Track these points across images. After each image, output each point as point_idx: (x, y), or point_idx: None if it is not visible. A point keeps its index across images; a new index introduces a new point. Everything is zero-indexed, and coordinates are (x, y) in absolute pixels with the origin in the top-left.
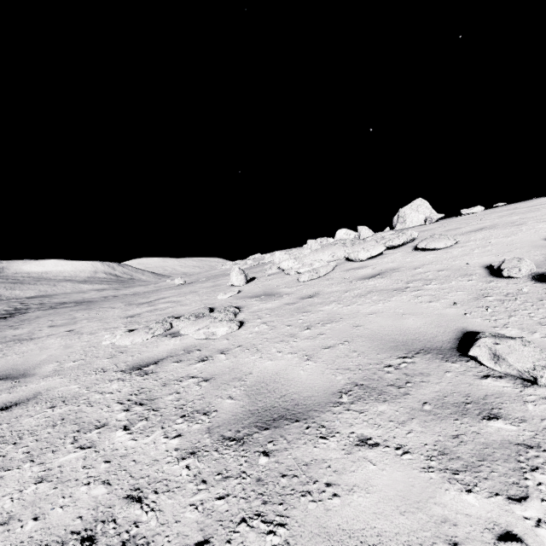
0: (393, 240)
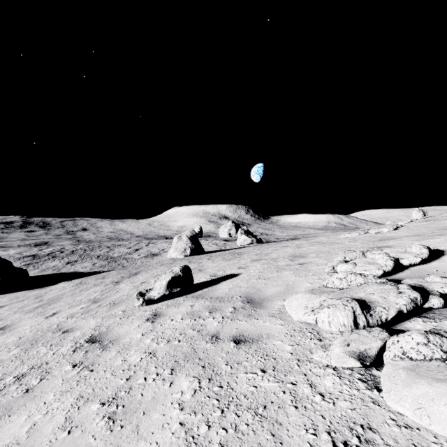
0: None
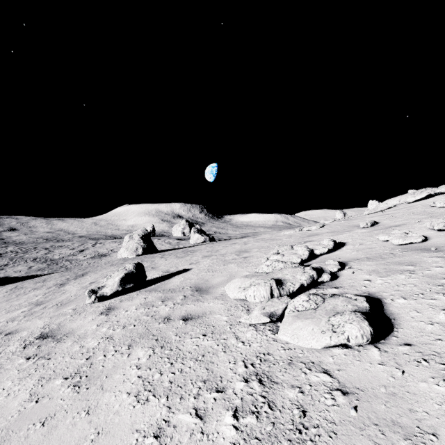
0: (441, 188)
